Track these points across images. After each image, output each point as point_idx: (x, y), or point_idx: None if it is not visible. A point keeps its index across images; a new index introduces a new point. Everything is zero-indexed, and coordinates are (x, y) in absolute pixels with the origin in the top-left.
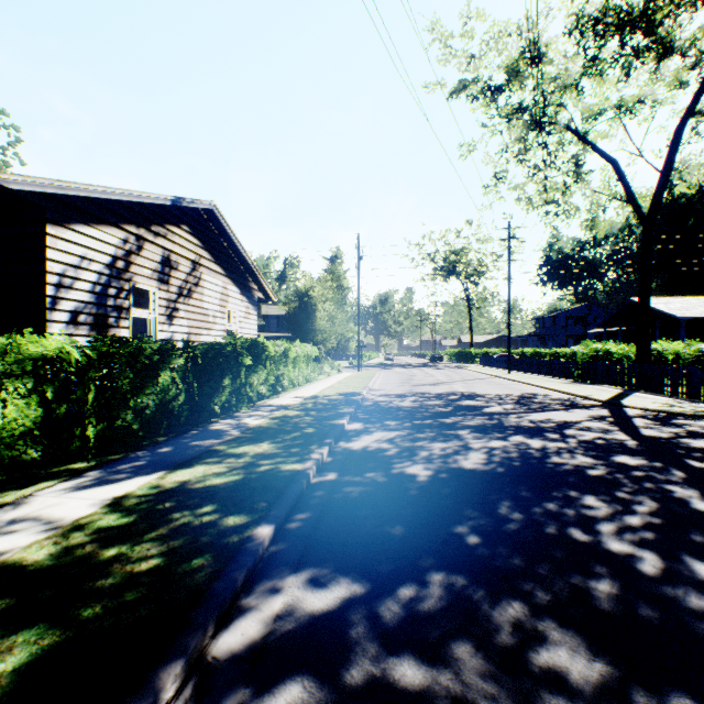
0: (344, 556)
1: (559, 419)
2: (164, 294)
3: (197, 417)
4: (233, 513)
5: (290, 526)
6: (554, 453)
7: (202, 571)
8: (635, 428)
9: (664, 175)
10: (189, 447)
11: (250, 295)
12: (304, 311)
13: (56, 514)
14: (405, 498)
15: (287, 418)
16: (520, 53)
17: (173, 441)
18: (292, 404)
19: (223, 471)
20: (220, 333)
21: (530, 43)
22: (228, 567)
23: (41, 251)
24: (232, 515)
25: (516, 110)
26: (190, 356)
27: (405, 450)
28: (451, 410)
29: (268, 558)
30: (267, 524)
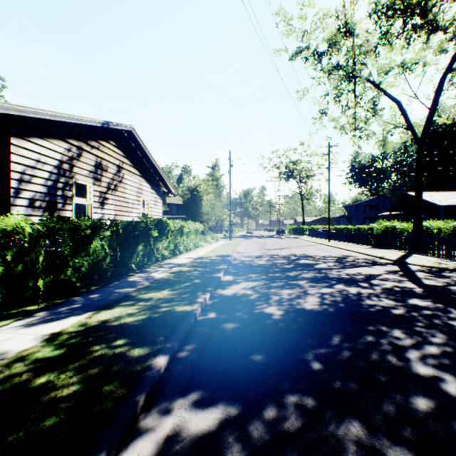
0: (221, 380)
1: (366, 273)
2: (97, 187)
3: (119, 272)
4: (139, 345)
5: (181, 355)
6: (367, 297)
7: (110, 397)
8: (418, 279)
9: (432, 111)
10: (112, 293)
11: (157, 189)
12: (194, 201)
13: (6, 347)
14: (265, 332)
15: (182, 272)
16: (337, 29)
17: (101, 289)
18: (185, 262)
19: (134, 312)
20: (137, 215)
21: (344, 22)
22: (130, 392)
23: (7, 156)
24: (138, 347)
25: (335, 67)
26: (114, 230)
27: (263, 295)
28: (293, 267)
29: (163, 382)
30: (163, 354)
